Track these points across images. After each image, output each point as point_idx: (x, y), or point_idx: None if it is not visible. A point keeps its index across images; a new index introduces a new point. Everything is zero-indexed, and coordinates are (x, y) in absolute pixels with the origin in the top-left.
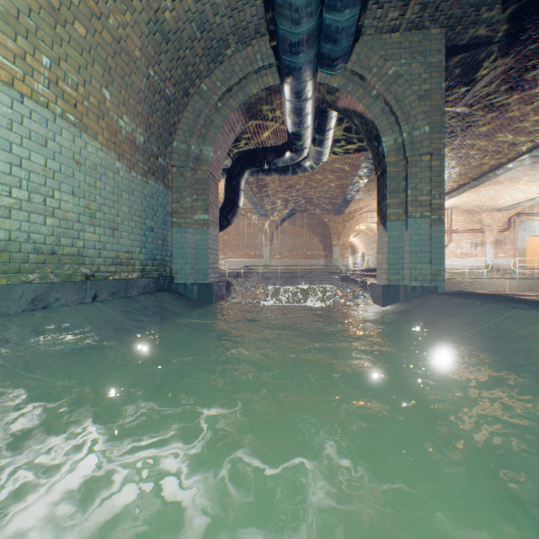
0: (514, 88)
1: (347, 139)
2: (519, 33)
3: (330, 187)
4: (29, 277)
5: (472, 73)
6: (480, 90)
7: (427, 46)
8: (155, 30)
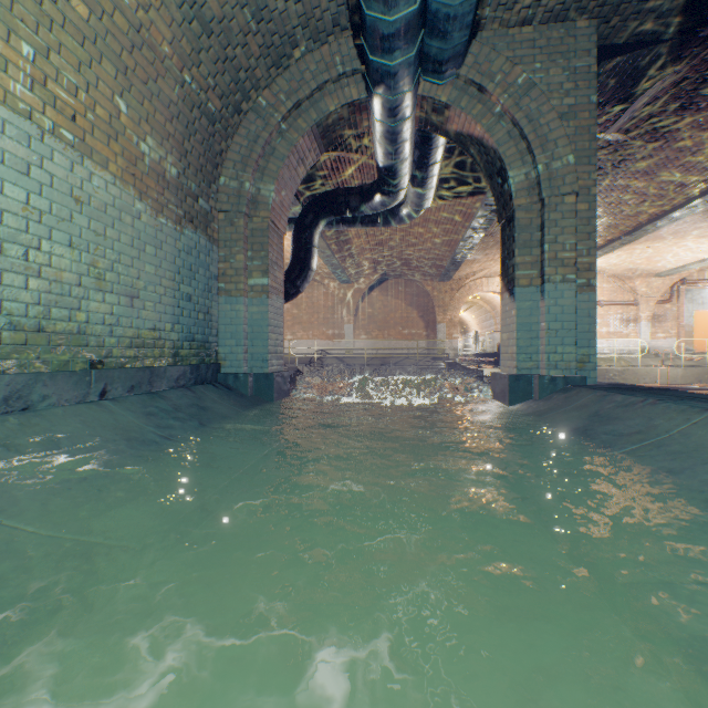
0: (686, 106)
1: (458, 177)
2: (697, 27)
3: (434, 244)
4: (2, 365)
5: (630, 85)
6: (640, 109)
7: (571, 45)
8: (191, 17)
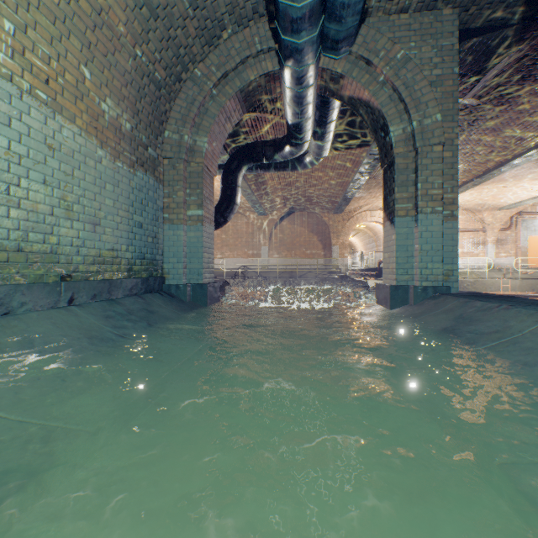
0: (526, 77)
1: (349, 133)
2: (537, 14)
3: (330, 184)
4: None
5: (483, 60)
6: (491, 79)
7: (438, 28)
8: (141, 3)
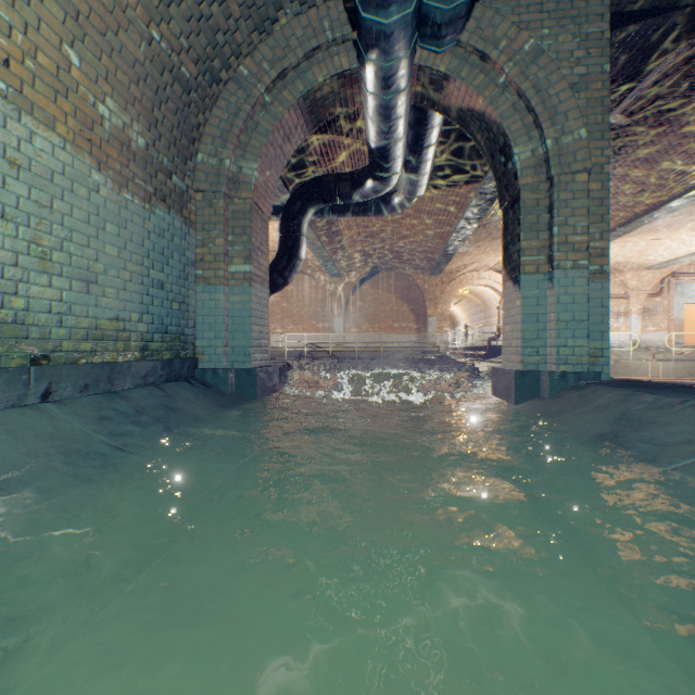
0: (694, 85)
1: (452, 164)
2: None
3: (426, 235)
4: None
5: (639, 60)
6: (648, 87)
7: (582, 9)
8: None
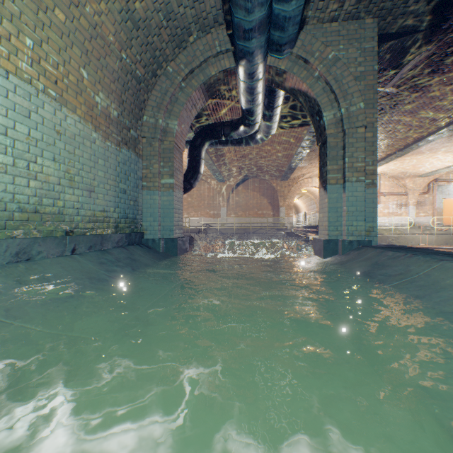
0: (435, 71)
1: (292, 115)
2: (441, 22)
3: (277, 156)
4: (14, 233)
5: (399, 58)
6: (406, 73)
7: (362, 34)
8: (127, 18)
